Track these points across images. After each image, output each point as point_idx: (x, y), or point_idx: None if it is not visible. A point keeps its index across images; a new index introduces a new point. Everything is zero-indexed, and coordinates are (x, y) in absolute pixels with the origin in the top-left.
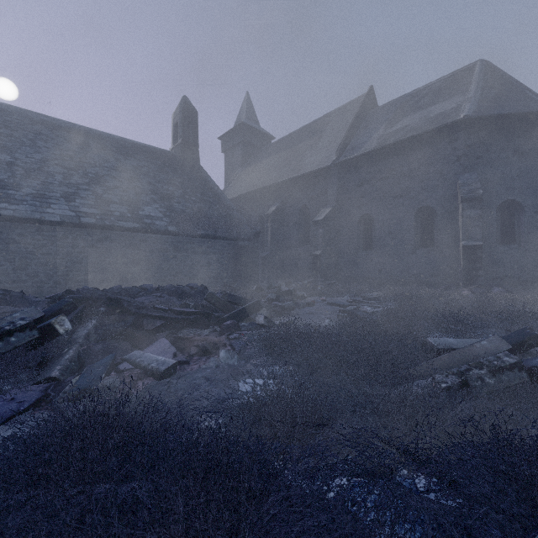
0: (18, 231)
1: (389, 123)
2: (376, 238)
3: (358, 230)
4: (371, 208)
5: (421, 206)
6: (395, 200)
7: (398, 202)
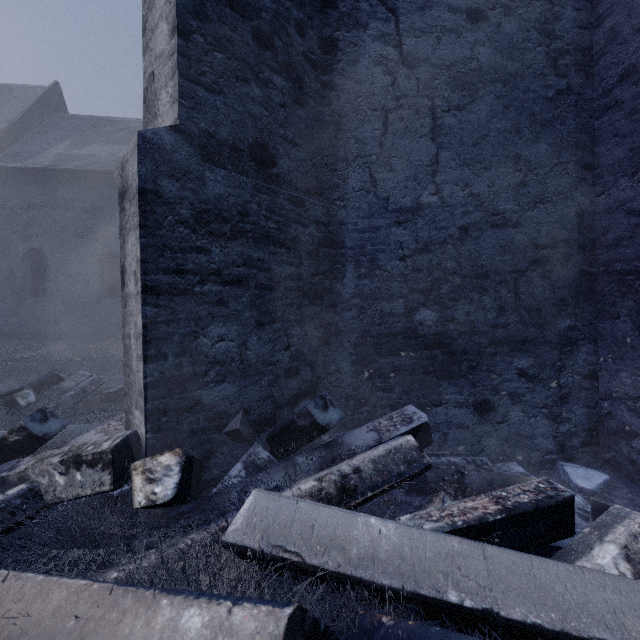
0: None
1: (74, 143)
2: (50, 281)
3: (24, 269)
4: (44, 242)
5: (107, 251)
6: (77, 238)
7: (81, 241)
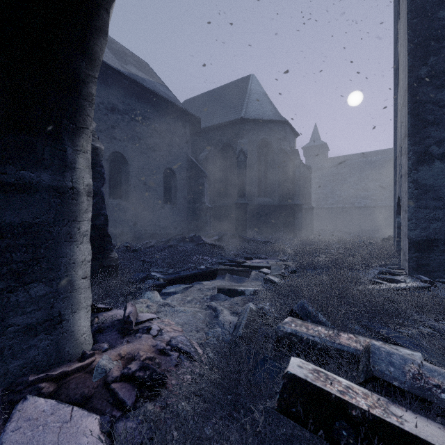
0: (383, 210)
1: None
2: None
3: None
4: None
5: None
6: None
7: None
